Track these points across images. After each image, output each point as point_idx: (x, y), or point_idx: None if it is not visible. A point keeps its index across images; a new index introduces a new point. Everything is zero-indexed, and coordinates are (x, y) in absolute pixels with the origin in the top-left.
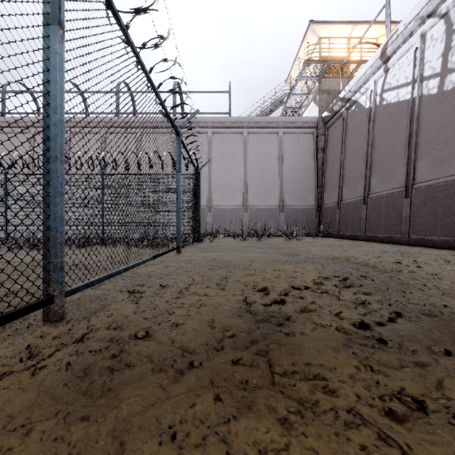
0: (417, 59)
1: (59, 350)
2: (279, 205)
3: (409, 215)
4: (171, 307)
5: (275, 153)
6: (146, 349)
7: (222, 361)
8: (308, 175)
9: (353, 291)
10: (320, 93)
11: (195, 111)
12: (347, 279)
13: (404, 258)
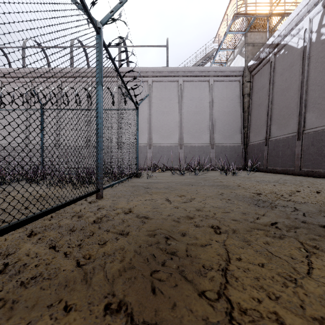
0: None
1: None
2: (210, 143)
3: None
4: None
5: (206, 98)
6: None
7: None
8: (235, 117)
9: None
10: (246, 45)
11: None
12: None
13: None
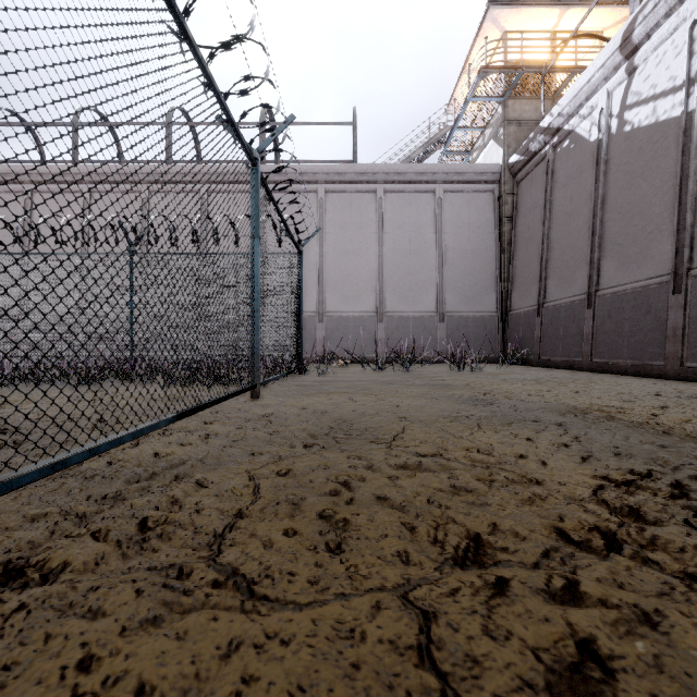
0: (696, 41)
1: None
2: (437, 310)
3: (682, 324)
4: None
5: (430, 224)
6: None
7: None
8: (486, 262)
9: None
10: (505, 124)
11: (288, 117)
12: (682, 487)
13: None
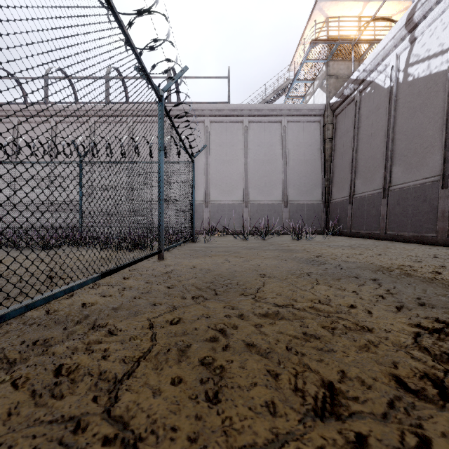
0: None
1: None
2: (283, 200)
3: (448, 209)
4: None
5: (278, 143)
6: None
7: None
8: (315, 168)
9: None
10: (327, 77)
11: (183, 68)
12: None
13: None
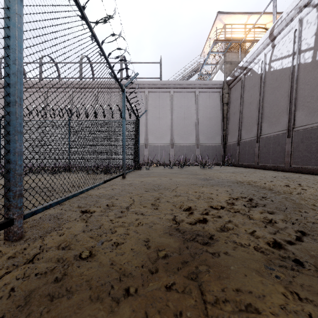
0: (296, 37)
1: (9, 272)
2: (196, 143)
3: (290, 150)
4: (114, 226)
5: (193, 106)
6: (87, 272)
7: (157, 287)
8: (217, 122)
9: (260, 211)
10: (225, 63)
11: (136, 74)
12: (252, 199)
13: (290, 182)
